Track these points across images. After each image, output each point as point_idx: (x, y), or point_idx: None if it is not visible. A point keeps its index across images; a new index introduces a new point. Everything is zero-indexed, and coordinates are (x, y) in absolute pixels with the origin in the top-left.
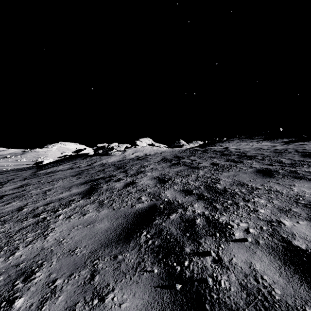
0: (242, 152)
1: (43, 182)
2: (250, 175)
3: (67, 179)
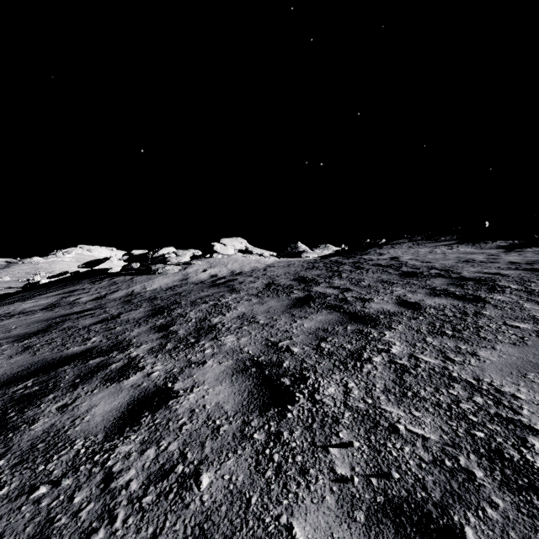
0: (442, 268)
1: None
2: None
3: None
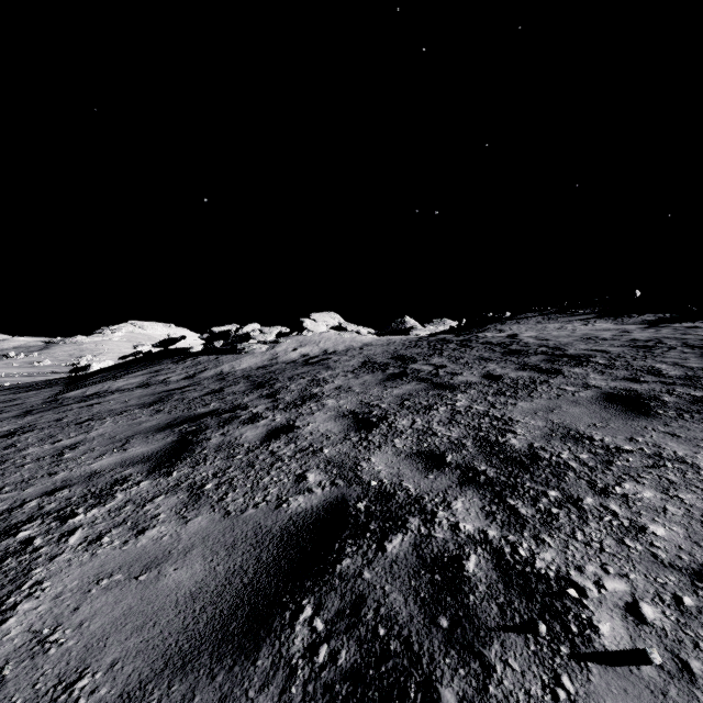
0: (553, 346)
1: (67, 422)
2: (589, 409)
3: (128, 414)
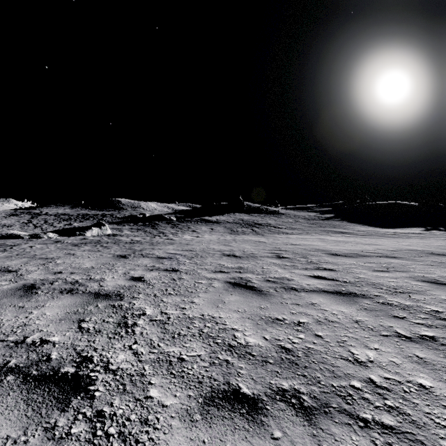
0: (47, 213)
1: None
2: (40, 217)
3: None
